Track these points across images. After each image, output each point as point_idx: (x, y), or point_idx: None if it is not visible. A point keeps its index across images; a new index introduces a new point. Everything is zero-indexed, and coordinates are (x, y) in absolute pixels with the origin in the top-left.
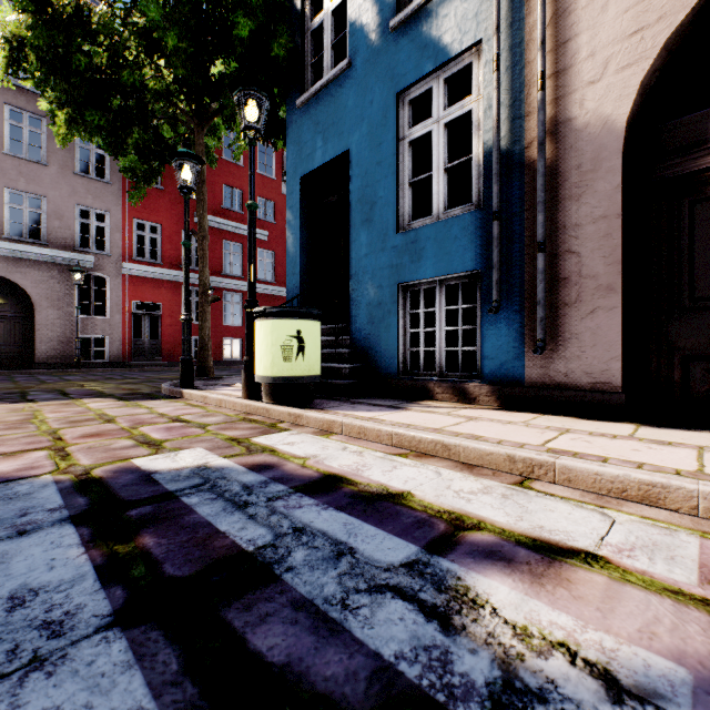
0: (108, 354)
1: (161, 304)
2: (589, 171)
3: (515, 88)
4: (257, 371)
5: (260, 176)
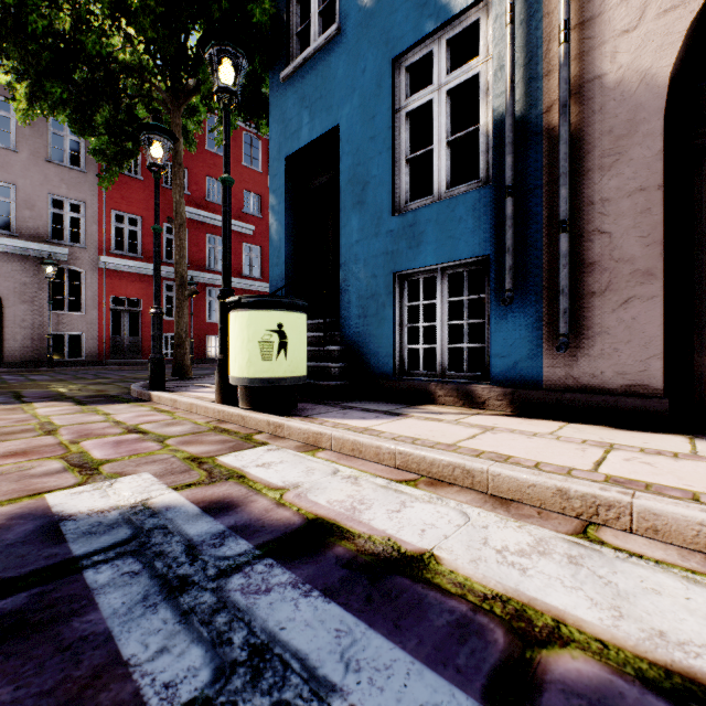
0: (83, 352)
1: (141, 300)
2: (623, 136)
3: (531, 44)
4: (232, 371)
5: (245, 169)
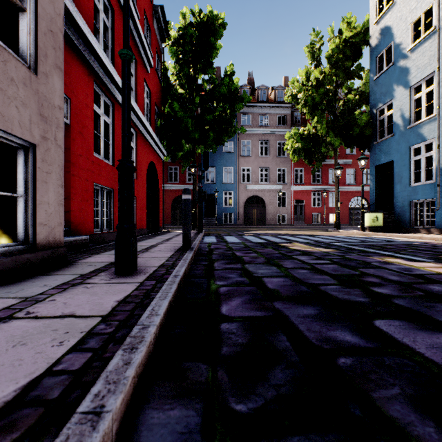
0: (286, 220)
1: (303, 200)
2: None
3: None
4: (365, 224)
5: None
